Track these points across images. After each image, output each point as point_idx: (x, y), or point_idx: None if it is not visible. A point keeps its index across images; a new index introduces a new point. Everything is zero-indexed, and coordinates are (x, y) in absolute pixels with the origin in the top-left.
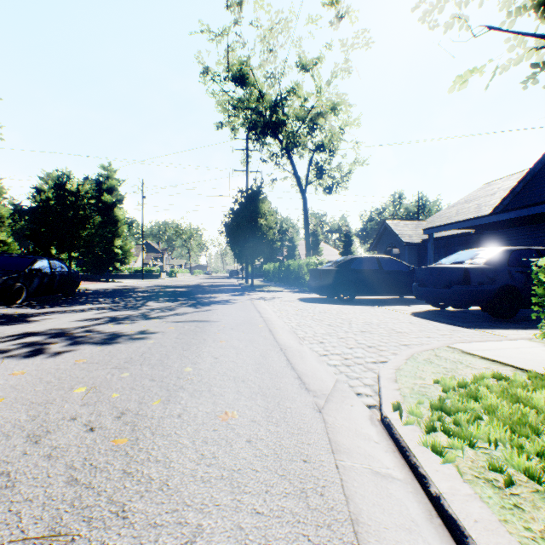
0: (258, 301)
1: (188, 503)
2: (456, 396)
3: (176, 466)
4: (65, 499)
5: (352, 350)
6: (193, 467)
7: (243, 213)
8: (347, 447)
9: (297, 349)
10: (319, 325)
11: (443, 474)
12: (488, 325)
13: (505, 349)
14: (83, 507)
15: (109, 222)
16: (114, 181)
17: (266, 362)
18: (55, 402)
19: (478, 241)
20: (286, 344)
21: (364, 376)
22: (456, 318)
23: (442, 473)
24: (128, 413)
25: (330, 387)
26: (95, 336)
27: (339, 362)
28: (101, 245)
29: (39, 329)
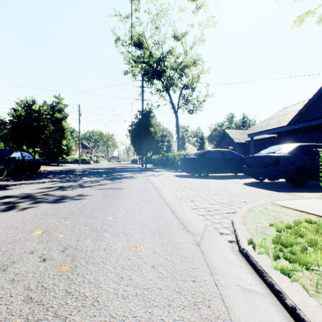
0: (150, 176)
1: (113, 316)
2: (287, 234)
3: (103, 286)
4: (22, 314)
5: (212, 205)
6: (116, 286)
7: (141, 124)
8: (221, 270)
9: (178, 205)
10: (189, 190)
11: (293, 290)
12: (291, 190)
13: (306, 204)
14: (35, 320)
15: (59, 130)
16: (62, 105)
17: (159, 213)
18: (20, 241)
19: (279, 141)
20: (170, 202)
21: (223, 222)
22: (271, 186)
23: (292, 289)
24: (69, 248)
25: (202, 228)
26: (49, 198)
27: (205, 213)
28: (54, 143)
29: (13, 193)
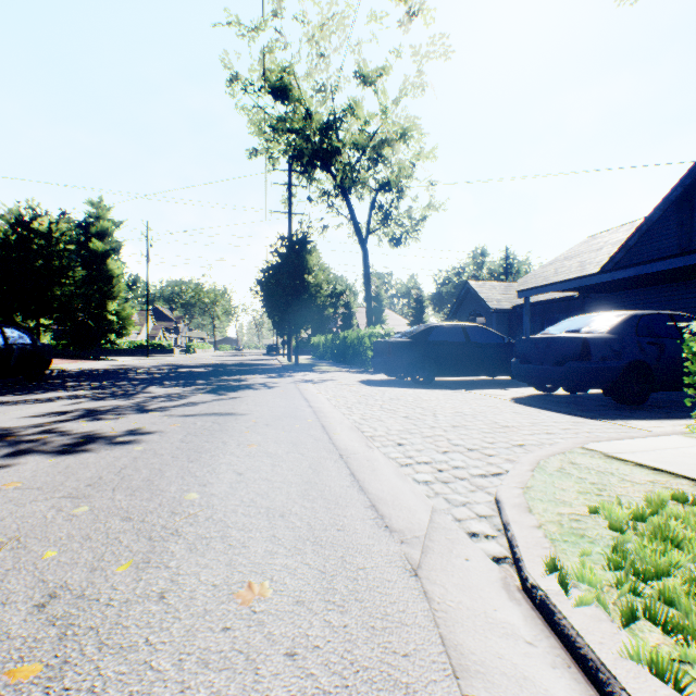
0: (305, 384)
1: None
2: (642, 541)
3: None
4: None
5: (446, 456)
6: None
7: (285, 267)
8: (480, 659)
9: (365, 456)
10: (393, 418)
11: None
12: (616, 415)
13: (661, 450)
14: None
15: (100, 279)
16: (107, 223)
17: (318, 479)
18: None
19: (582, 307)
20: (348, 448)
21: (474, 501)
22: (571, 404)
23: None
24: (62, 595)
25: (425, 522)
26: (52, 441)
27: (431, 476)
28: (85, 308)
29: None
